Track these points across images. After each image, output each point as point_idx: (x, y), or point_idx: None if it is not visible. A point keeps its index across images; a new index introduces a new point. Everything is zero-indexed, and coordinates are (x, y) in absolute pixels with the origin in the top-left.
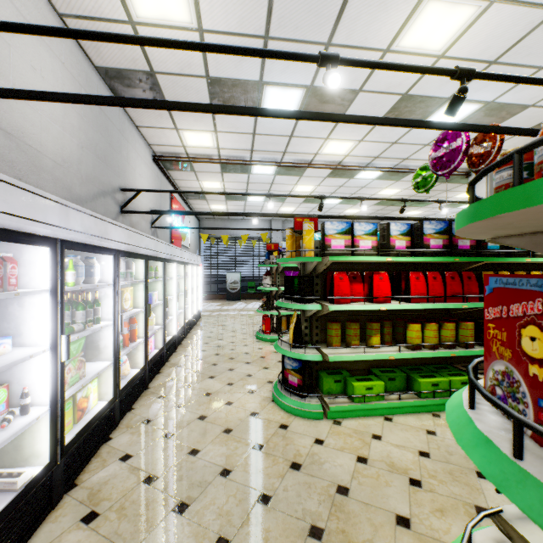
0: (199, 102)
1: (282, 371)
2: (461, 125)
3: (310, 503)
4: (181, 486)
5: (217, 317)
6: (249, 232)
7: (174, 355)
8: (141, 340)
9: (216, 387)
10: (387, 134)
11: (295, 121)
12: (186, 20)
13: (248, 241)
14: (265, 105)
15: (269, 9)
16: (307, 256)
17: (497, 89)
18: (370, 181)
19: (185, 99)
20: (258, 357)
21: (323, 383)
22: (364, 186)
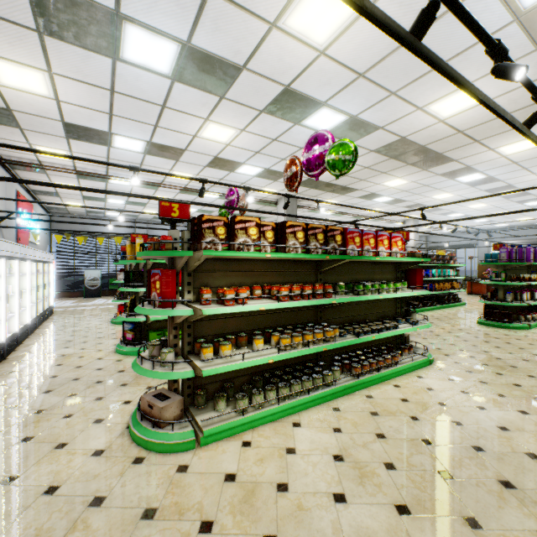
0: (55, 132)
1: (123, 333)
2: (202, 204)
3: (125, 379)
4: (47, 387)
5: (73, 312)
6: (112, 229)
7: (28, 339)
8: (0, 321)
9: (71, 351)
10: (214, 174)
11: (143, 157)
12: (45, 93)
13: (110, 238)
14: (116, 144)
15: (111, 104)
16: (138, 259)
17: (267, 164)
18: (215, 199)
19: (40, 128)
20: (110, 334)
21: (150, 336)
22: (212, 202)
